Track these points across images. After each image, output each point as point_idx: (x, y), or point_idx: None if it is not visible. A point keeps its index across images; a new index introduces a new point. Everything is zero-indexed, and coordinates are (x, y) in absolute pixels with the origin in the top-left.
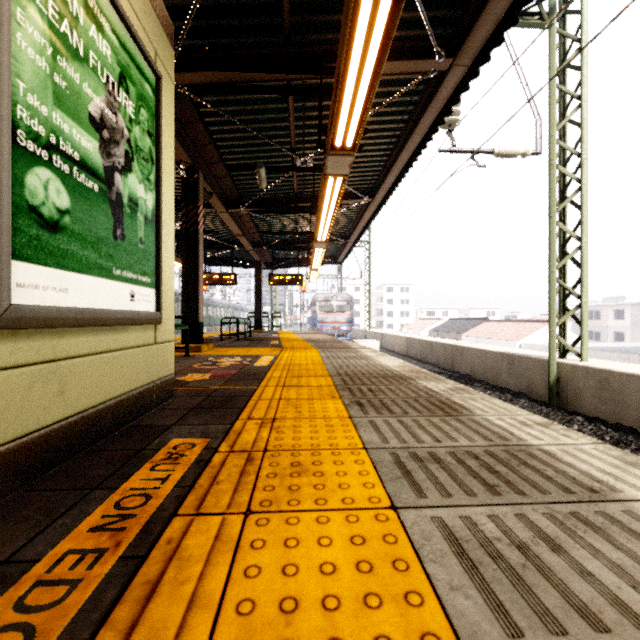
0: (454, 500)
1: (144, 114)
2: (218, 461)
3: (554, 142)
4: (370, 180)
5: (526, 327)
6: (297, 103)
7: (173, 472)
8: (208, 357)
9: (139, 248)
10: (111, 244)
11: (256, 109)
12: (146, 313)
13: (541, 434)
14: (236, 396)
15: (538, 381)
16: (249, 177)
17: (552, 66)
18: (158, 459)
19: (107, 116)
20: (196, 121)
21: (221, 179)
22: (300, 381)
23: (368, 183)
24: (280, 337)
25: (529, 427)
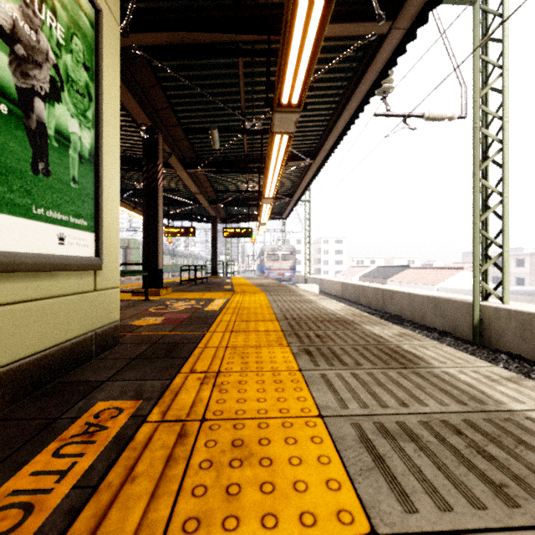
0: (458, 517)
1: (79, 44)
2: (143, 438)
3: (478, 107)
4: (312, 144)
5: (443, 273)
6: (246, 68)
7: (80, 458)
8: (165, 301)
9: (71, 187)
10: (29, 178)
11: (209, 74)
12: (80, 258)
13: (517, 394)
14: (183, 343)
15: (462, 321)
16: (204, 140)
17: (476, 39)
18: (70, 434)
19: (22, 30)
20: (154, 85)
21: (179, 142)
22: (248, 326)
23: (310, 146)
24: (233, 282)
25: (499, 383)
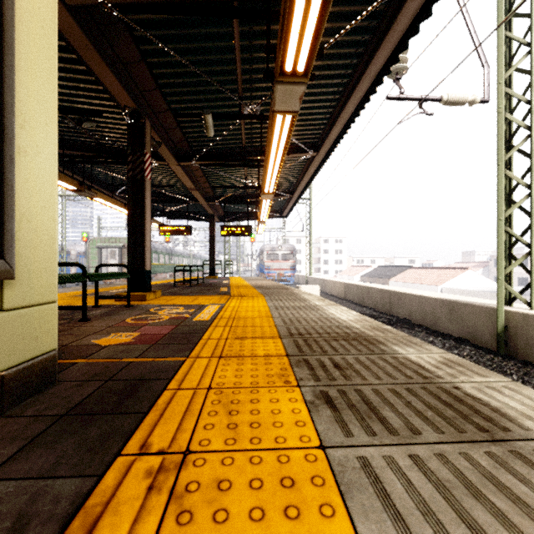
0: None
1: None
2: None
3: (502, 90)
4: (315, 134)
5: (446, 273)
6: (243, 41)
7: None
8: (150, 307)
9: None
10: None
11: (200, 48)
12: None
13: None
14: (149, 379)
15: (482, 328)
16: (198, 129)
17: (500, 13)
18: None
19: None
20: (138, 60)
21: (171, 130)
22: (243, 346)
23: (313, 137)
24: (230, 283)
25: None
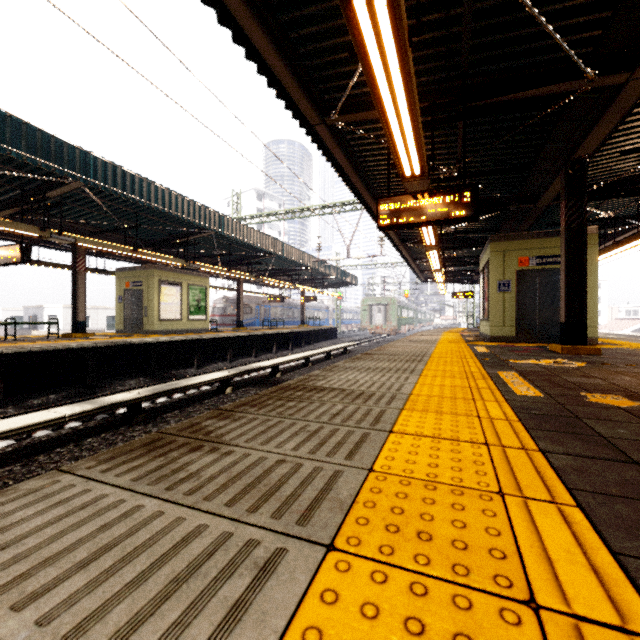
0: (639, 342)
1: None
2: None
3: None
4: None
5: None
6: None
7: None
8: None
9: None
10: None
11: None
12: None
13: None
14: None
15: None
16: None
17: None
18: None
19: None
20: None
21: None
22: None
23: None
24: None
25: None
